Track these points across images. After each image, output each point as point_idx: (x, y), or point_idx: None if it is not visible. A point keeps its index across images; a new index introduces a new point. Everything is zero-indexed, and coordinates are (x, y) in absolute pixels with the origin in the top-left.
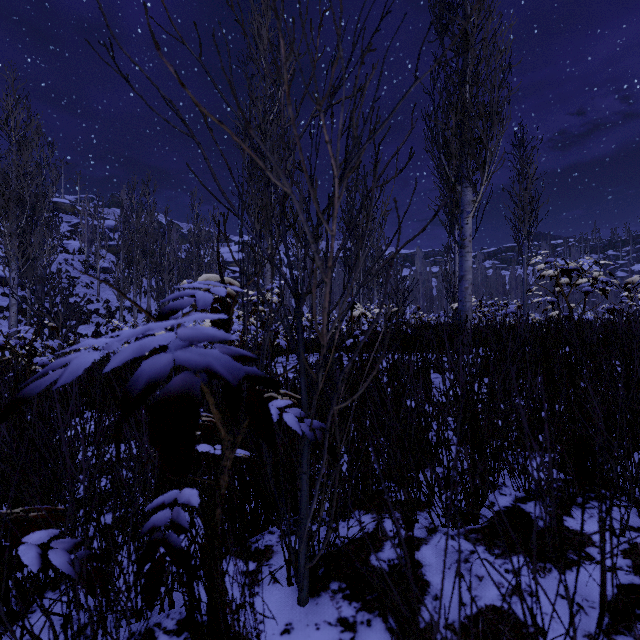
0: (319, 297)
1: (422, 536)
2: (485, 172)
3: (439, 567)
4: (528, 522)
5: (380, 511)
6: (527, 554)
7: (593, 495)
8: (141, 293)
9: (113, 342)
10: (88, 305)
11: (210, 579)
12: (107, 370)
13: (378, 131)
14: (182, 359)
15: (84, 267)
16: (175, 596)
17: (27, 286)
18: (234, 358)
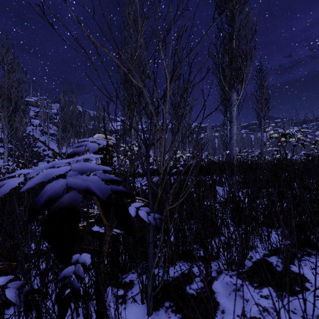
0: (159, 148)
1: (214, 275)
2: (243, 84)
3: (224, 293)
4: (271, 268)
5: (191, 261)
6: (272, 286)
7: (305, 253)
8: (70, 146)
9: (32, 172)
10: (43, 152)
11: (97, 305)
12: (22, 190)
13: (191, 52)
14: (71, 183)
15: (41, 133)
16: (80, 309)
17: (13, 142)
18: (108, 181)
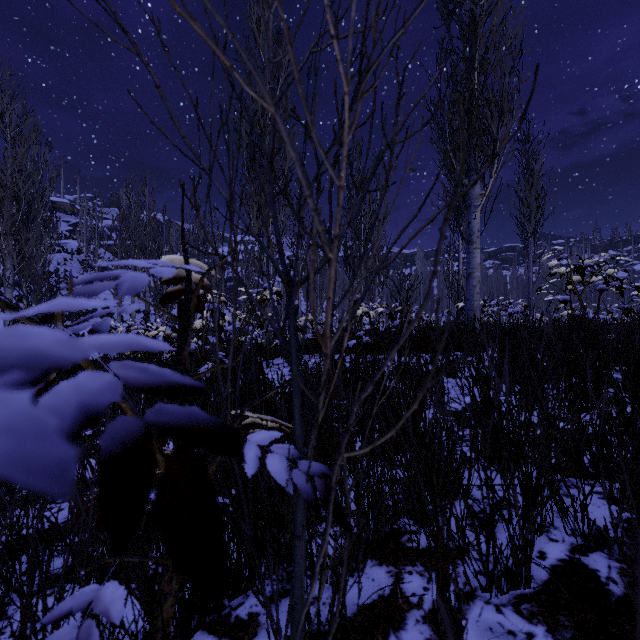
0: (319, 297)
1: (456, 605)
2: (494, 164)
3: None
4: (597, 586)
5: (397, 562)
6: None
7: None
8: (140, 293)
9: None
10: None
11: None
12: None
13: (414, 13)
14: None
15: (83, 267)
16: None
17: (23, 285)
18: (150, 390)
